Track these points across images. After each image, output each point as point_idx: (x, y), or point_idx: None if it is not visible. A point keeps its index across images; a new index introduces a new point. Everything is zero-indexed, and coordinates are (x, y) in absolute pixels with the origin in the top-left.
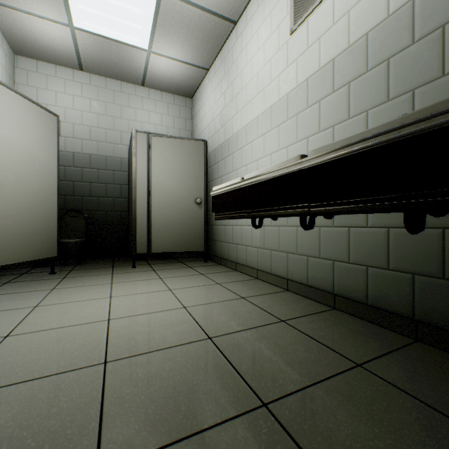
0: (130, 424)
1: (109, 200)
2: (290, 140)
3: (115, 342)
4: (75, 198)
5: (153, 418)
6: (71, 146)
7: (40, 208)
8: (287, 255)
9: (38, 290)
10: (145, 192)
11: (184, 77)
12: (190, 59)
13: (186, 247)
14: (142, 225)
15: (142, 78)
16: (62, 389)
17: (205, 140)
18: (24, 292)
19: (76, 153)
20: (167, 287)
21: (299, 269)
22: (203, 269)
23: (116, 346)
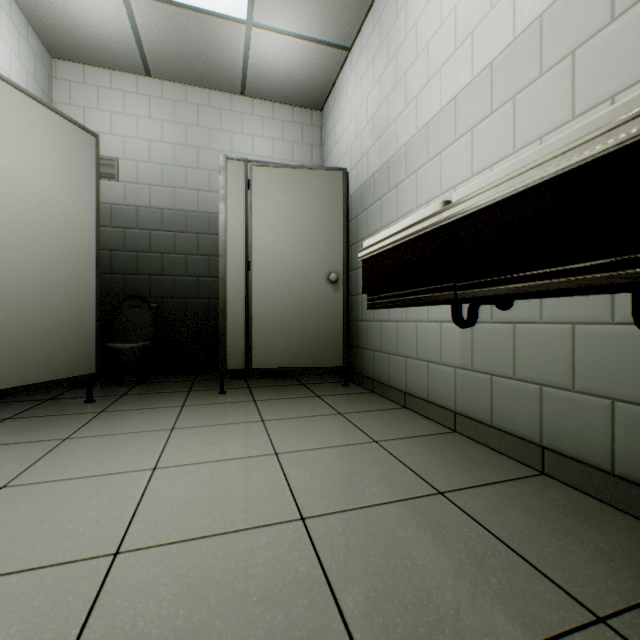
0: None
1: (190, 280)
2: (548, 120)
3: None
4: (139, 279)
5: None
6: (134, 197)
7: (63, 291)
8: (539, 390)
9: (42, 439)
10: (241, 263)
11: (308, 70)
12: (318, 32)
13: (311, 359)
14: (235, 321)
15: (241, 81)
16: None
17: (345, 169)
18: (13, 445)
19: (140, 208)
20: (271, 445)
21: (582, 427)
22: (341, 401)
23: None
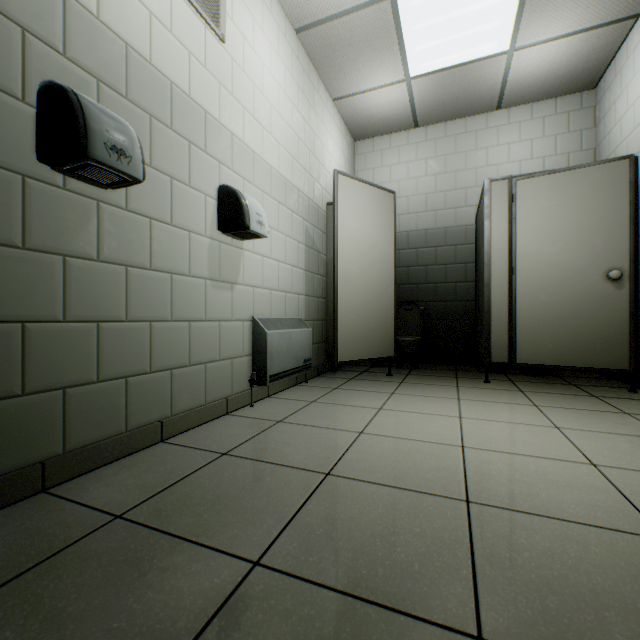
0: (517, 602)
1: (448, 286)
2: None
3: (475, 478)
4: (409, 288)
5: (557, 618)
6: (405, 225)
7: (378, 301)
8: None
9: (379, 391)
10: (504, 270)
11: (576, 59)
12: (592, 20)
13: (583, 359)
14: (498, 320)
15: (497, 99)
16: (421, 510)
17: (632, 155)
18: (367, 391)
19: (409, 233)
20: (549, 421)
21: None
22: (626, 403)
23: (478, 485)
